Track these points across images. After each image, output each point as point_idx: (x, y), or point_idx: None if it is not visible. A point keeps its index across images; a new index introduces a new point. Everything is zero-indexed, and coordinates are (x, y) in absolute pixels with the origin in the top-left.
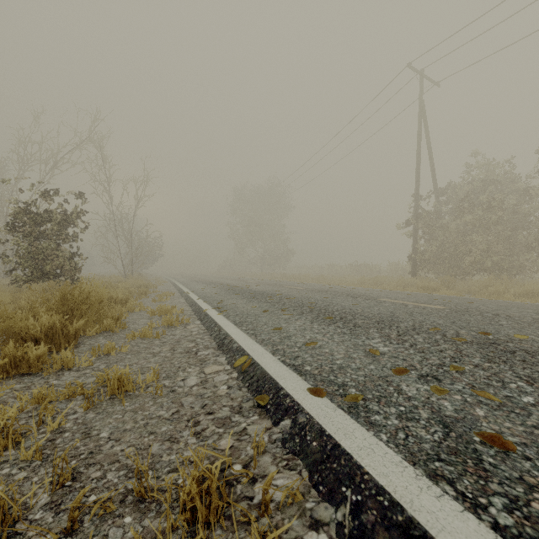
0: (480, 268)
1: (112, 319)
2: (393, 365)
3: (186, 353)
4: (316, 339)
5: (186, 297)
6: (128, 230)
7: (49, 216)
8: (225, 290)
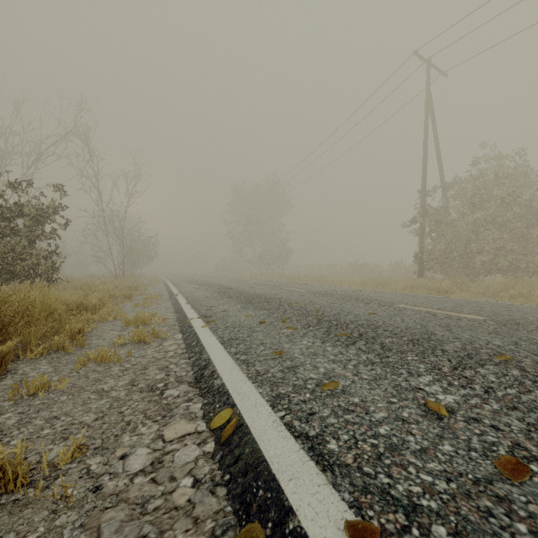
0: (493, 268)
1: (71, 333)
2: (485, 445)
3: (148, 391)
4: (334, 374)
5: (174, 301)
6: (119, 228)
7: (20, 210)
8: (218, 293)
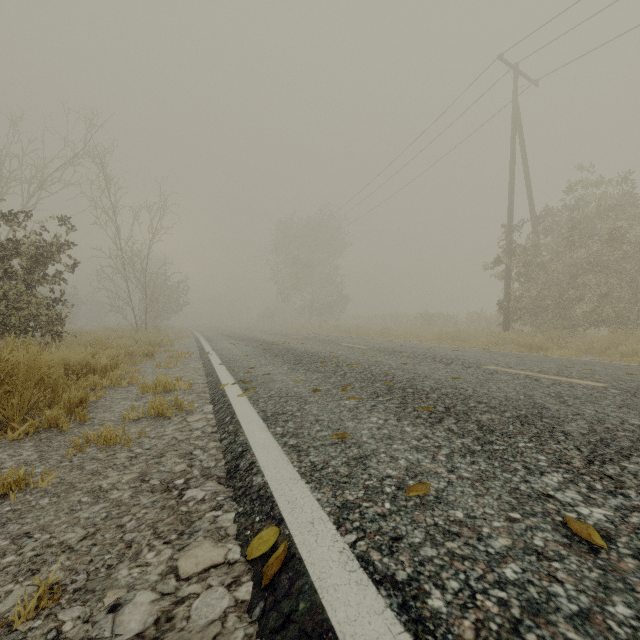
0: (596, 319)
1: (69, 404)
2: None
3: (162, 491)
4: (421, 470)
5: (205, 361)
6: (141, 271)
7: (15, 248)
8: (260, 350)
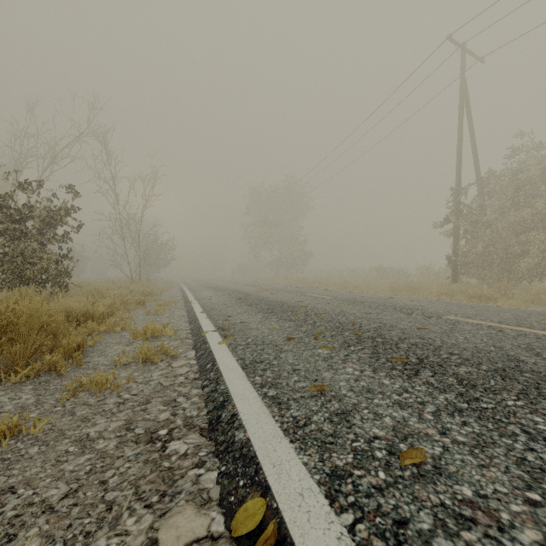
0: (540, 272)
1: (69, 348)
2: None
3: (145, 442)
4: (410, 431)
5: (188, 309)
6: (135, 231)
7: (29, 212)
8: (236, 300)
